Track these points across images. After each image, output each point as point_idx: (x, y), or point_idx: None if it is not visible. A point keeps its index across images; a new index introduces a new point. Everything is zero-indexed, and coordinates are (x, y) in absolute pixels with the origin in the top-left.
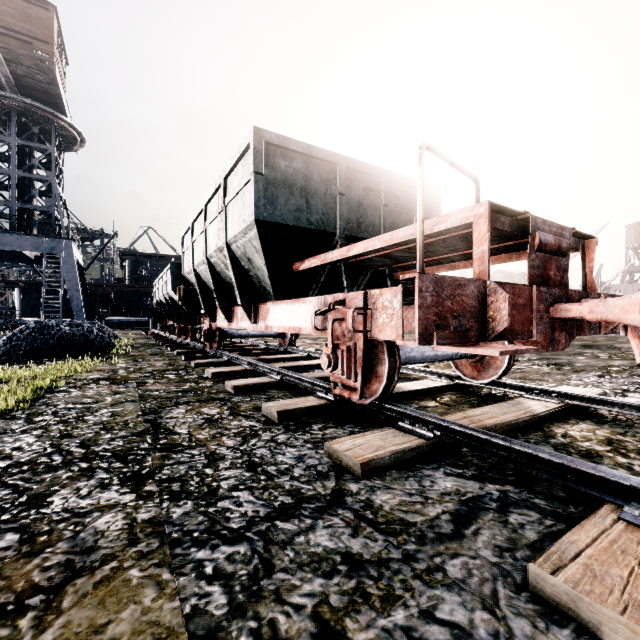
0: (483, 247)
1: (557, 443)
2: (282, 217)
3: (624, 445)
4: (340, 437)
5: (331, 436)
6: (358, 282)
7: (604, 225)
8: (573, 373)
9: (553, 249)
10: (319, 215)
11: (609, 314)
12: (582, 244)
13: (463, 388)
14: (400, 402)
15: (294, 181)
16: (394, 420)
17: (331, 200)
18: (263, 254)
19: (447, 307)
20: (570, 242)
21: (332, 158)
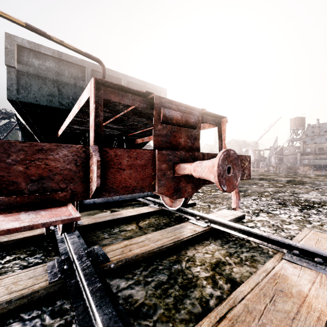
0: (92, 117)
1: (176, 269)
2: (35, 99)
3: (223, 269)
4: (7, 272)
5: (1, 271)
6: (113, 144)
7: (279, 118)
8: (242, 197)
9: (181, 122)
10: (70, 100)
11: (203, 173)
12: (218, 121)
13: (166, 212)
14: (111, 226)
15: (46, 75)
16: (60, 254)
17: (80, 90)
18: (27, 125)
19: (17, 172)
20: (200, 118)
21: (80, 62)
